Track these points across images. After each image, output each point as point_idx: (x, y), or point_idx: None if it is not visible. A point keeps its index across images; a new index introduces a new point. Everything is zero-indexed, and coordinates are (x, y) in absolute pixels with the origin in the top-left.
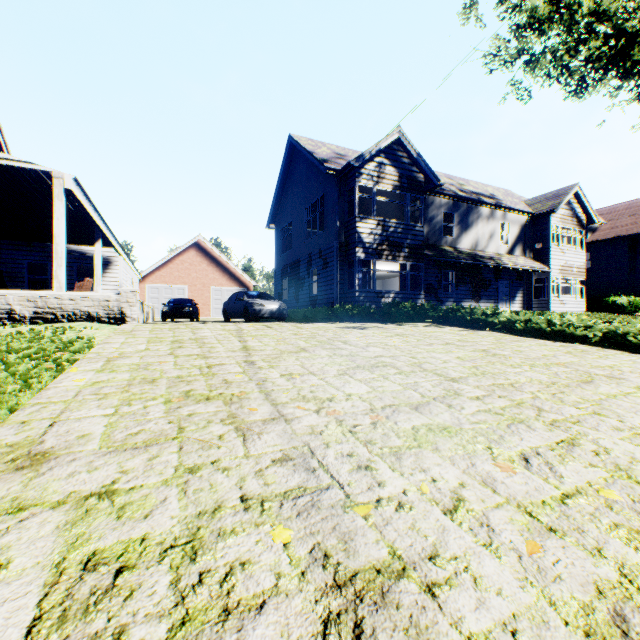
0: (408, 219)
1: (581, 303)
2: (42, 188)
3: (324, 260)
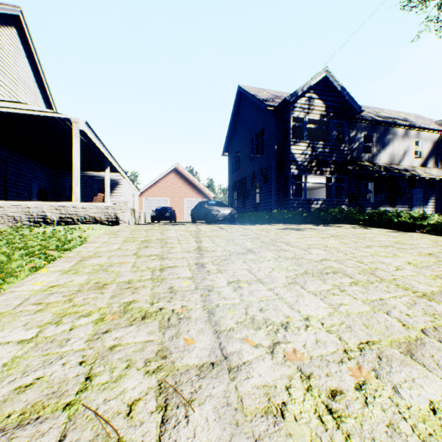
0: (333, 141)
1: None
2: (68, 132)
3: (264, 176)
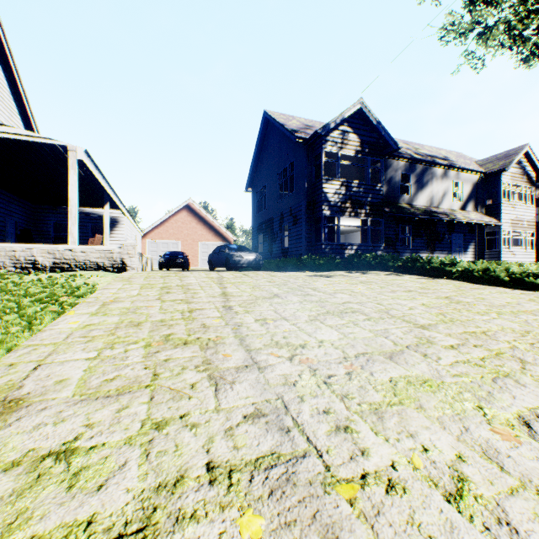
0: (369, 180)
1: (531, 254)
2: (61, 160)
3: (294, 217)
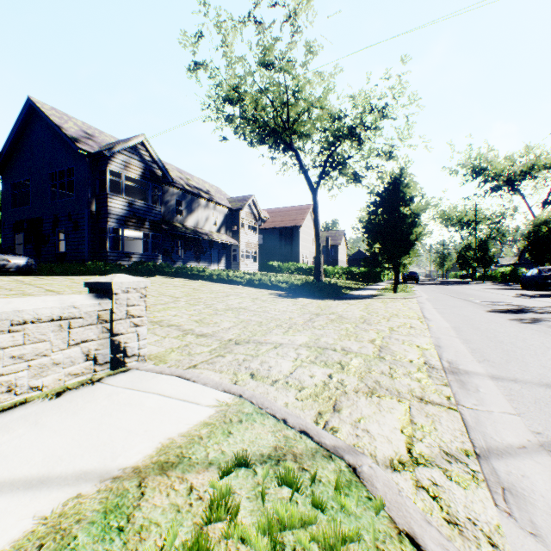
0: (150, 201)
1: (256, 265)
2: None
3: (75, 223)
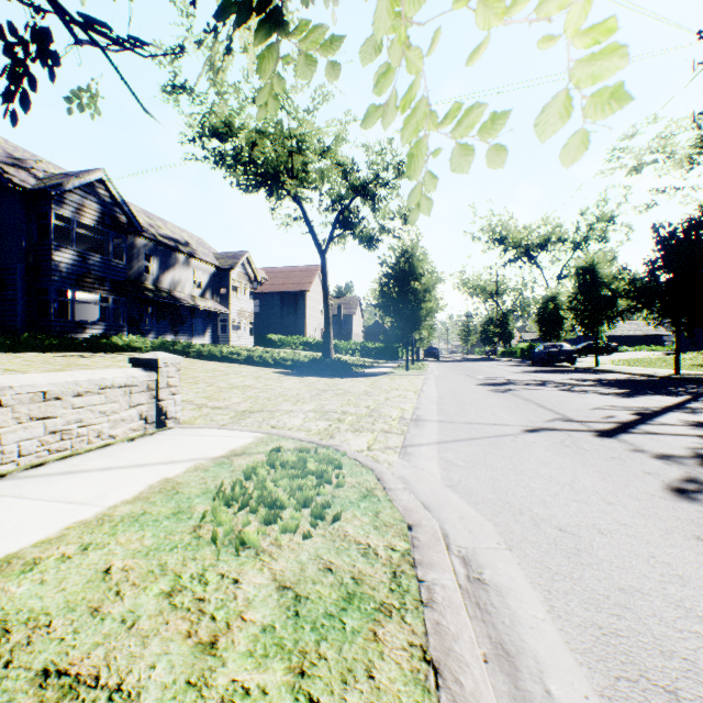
0: (112, 256)
1: (252, 339)
2: None
3: None
